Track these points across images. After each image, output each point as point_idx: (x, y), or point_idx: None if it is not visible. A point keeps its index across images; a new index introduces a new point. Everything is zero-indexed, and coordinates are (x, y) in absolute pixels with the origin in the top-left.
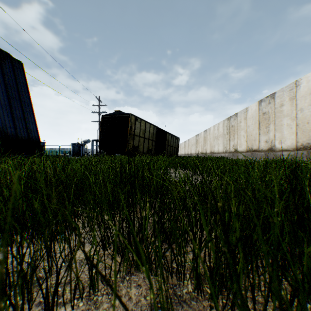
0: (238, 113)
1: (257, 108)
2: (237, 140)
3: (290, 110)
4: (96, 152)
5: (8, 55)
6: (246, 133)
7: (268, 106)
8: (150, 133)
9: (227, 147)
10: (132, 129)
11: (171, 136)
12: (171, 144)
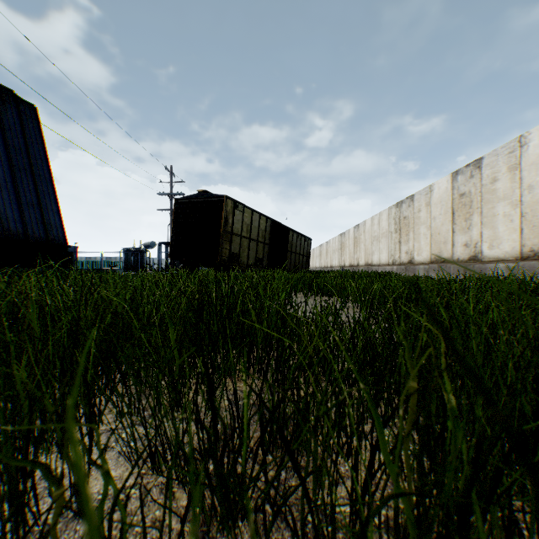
0: (416, 195)
1: (449, 185)
2: (414, 242)
3: (509, 188)
4: (166, 263)
5: (11, 94)
6: (429, 230)
7: (470, 181)
8: (261, 230)
9: (396, 256)
10: (228, 224)
11: (297, 236)
12: (296, 250)
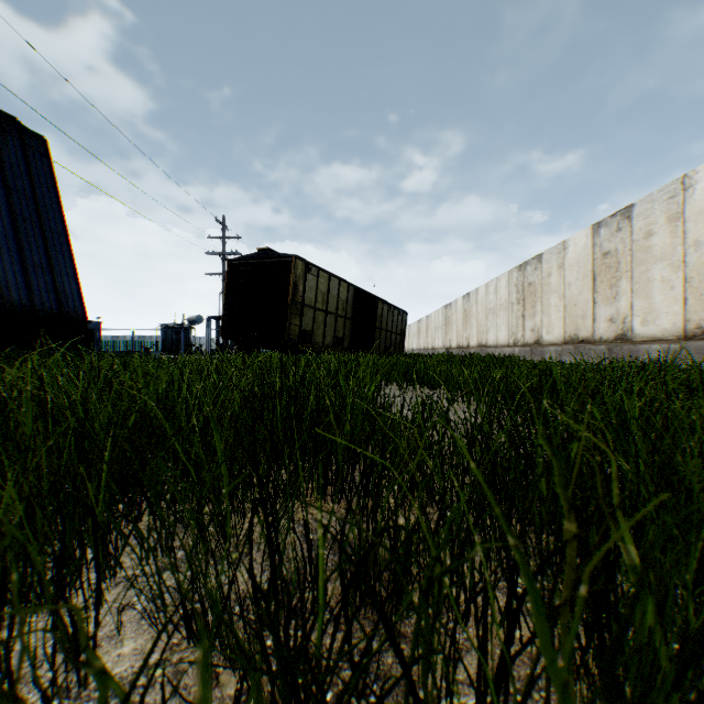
0: (545, 254)
1: (589, 241)
2: (542, 316)
3: (669, 245)
4: (217, 344)
5: (13, 122)
6: (562, 300)
7: (617, 236)
8: (341, 301)
9: (518, 334)
10: (298, 293)
11: (389, 309)
12: (388, 326)
